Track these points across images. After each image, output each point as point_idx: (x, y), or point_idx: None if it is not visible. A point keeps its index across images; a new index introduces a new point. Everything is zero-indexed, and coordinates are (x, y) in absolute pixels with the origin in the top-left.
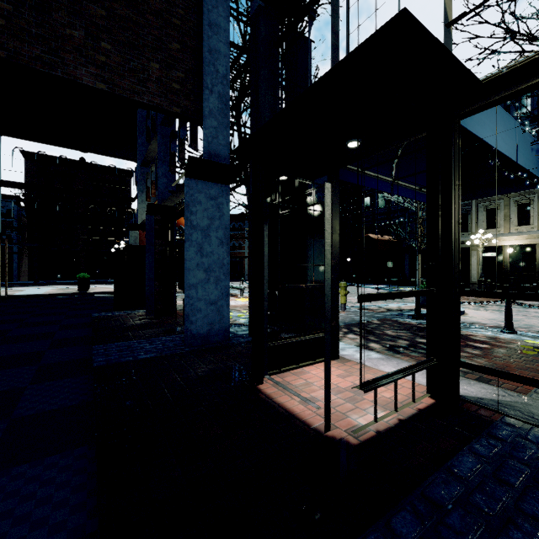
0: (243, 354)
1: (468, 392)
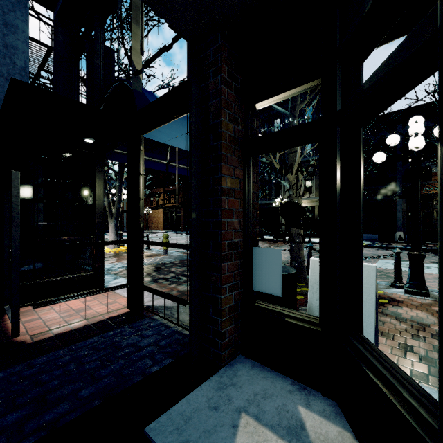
0: None
1: (159, 303)
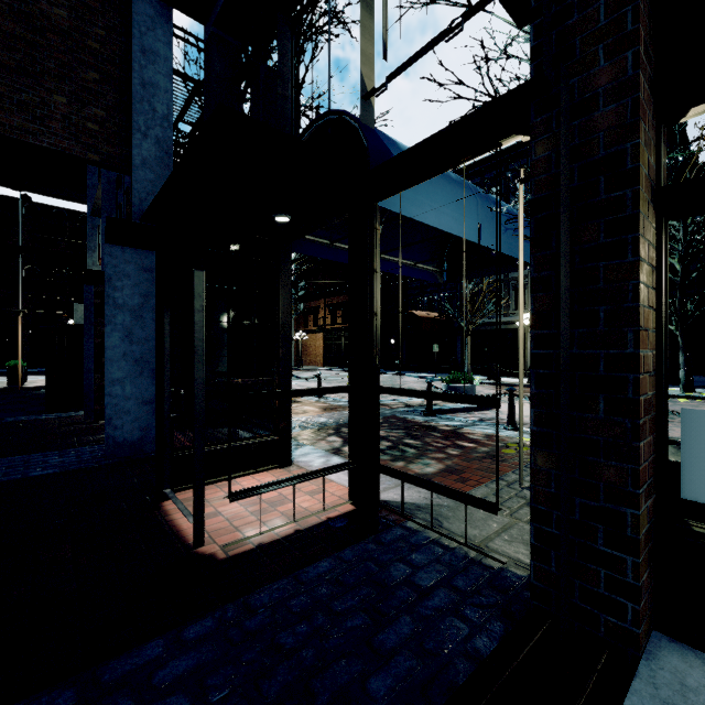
0: None
1: (399, 496)
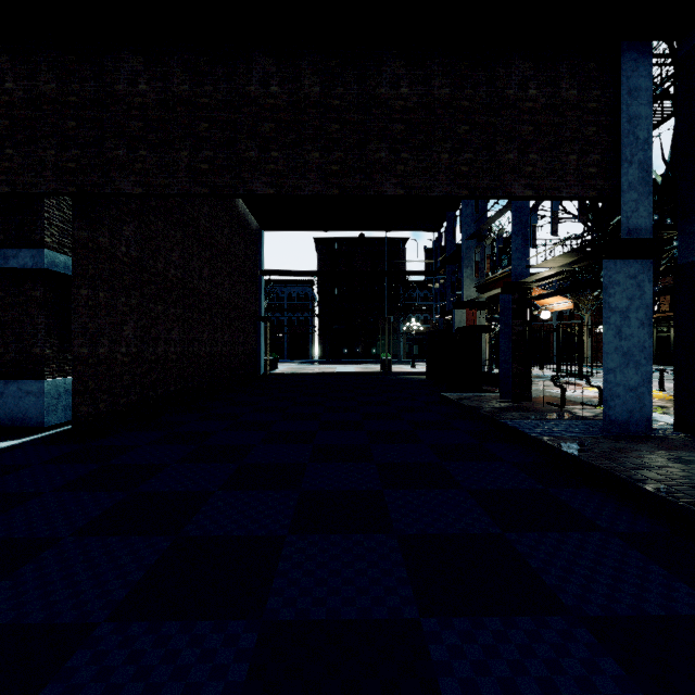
0: (691, 447)
1: None
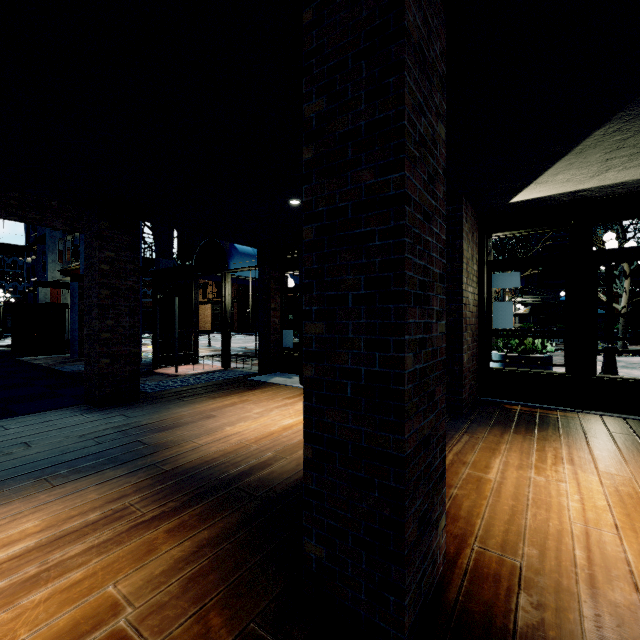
0: (150, 365)
1: (238, 366)
